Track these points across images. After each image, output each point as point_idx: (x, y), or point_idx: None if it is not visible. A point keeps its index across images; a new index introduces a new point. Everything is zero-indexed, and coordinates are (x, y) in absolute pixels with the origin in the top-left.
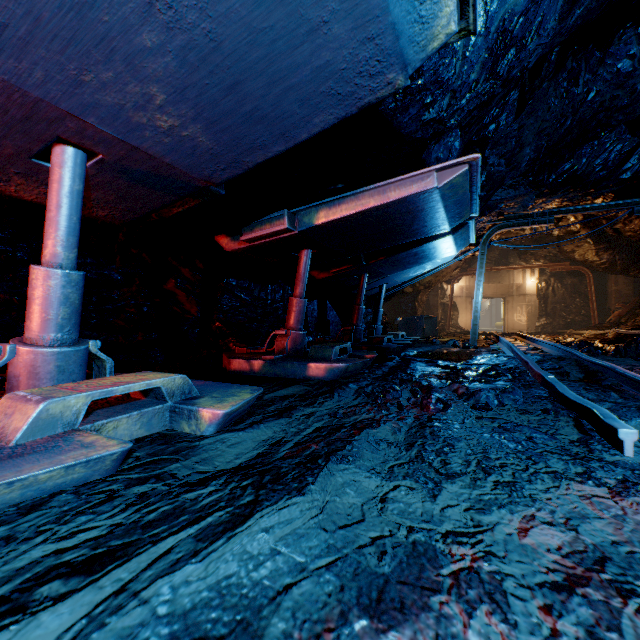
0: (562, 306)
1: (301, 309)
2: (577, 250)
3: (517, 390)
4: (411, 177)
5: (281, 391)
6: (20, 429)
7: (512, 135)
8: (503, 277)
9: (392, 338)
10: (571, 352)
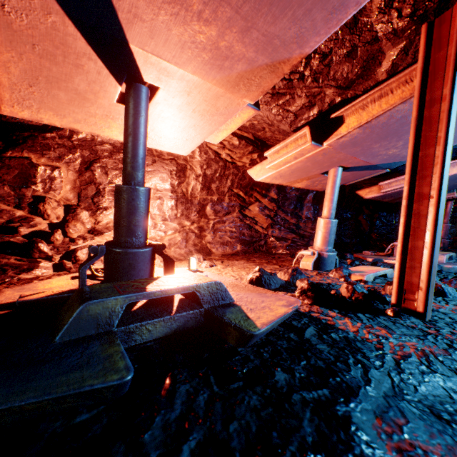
0: None
1: (447, 229)
2: None
3: None
4: None
5: None
6: (443, 260)
7: None
8: None
9: None
10: None
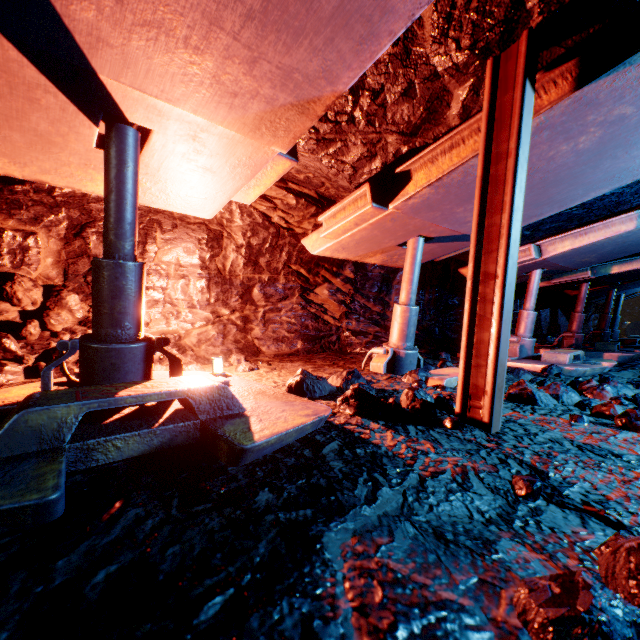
0: None
1: (581, 320)
2: None
3: None
4: None
5: None
6: (566, 360)
7: None
8: None
9: None
10: None
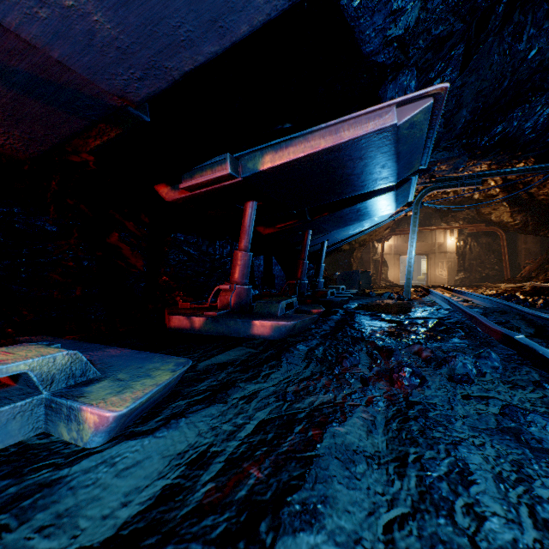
0: (478, 262)
1: (246, 263)
2: (494, 212)
3: (494, 355)
4: (367, 114)
5: (220, 356)
6: None
7: (454, 93)
8: (427, 237)
9: (335, 291)
10: (509, 305)
